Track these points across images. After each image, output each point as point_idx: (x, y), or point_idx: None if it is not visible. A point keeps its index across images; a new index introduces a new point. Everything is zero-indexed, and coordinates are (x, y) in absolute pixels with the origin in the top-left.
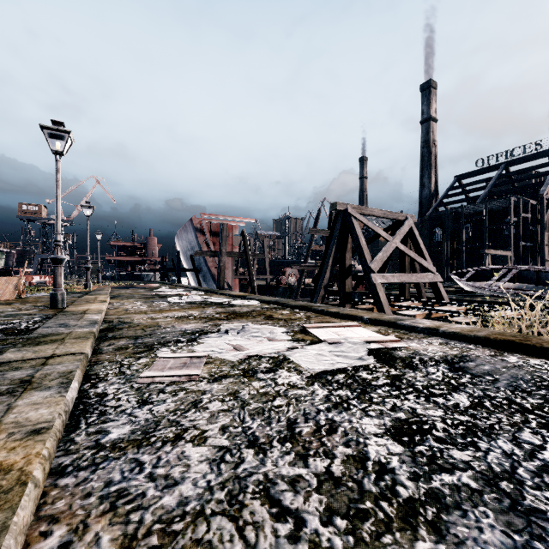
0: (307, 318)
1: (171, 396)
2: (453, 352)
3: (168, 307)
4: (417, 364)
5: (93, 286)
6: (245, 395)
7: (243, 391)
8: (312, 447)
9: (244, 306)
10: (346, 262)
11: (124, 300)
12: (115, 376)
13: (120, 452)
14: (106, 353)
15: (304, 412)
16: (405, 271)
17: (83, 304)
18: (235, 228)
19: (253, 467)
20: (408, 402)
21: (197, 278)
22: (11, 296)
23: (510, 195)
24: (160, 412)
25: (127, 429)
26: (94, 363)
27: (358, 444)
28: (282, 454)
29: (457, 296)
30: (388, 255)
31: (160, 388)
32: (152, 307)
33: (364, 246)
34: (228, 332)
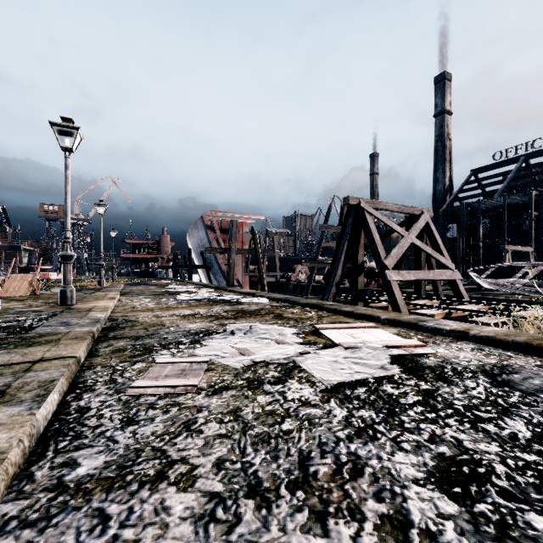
0: (319, 318)
1: (162, 414)
2: (490, 360)
3: (176, 304)
4: (450, 375)
5: (106, 282)
6: (248, 415)
7: (245, 408)
8: (332, 499)
9: (253, 304)
10: (358, 259)
11: (134, 297)
12: (104, 384)
13: (83, 498)
14: (102, 356)
15: (320, 441)
16: (421, 268)
17: (91, 301)
18: (245, 225)
19: (252, 531)
20: (450, 430)
21: (208, 275)
22: (26, 292)
23: (531, 188)
24: (145, 436)
25: (100, 460)
26: (86, 368)
27: (393, 497)
28: (292, 510)
29: (476, 294)
30: (403, 251)
31: (151, 401)
32: (159, 304)
33: (377, 242)
34: (234, 333)
